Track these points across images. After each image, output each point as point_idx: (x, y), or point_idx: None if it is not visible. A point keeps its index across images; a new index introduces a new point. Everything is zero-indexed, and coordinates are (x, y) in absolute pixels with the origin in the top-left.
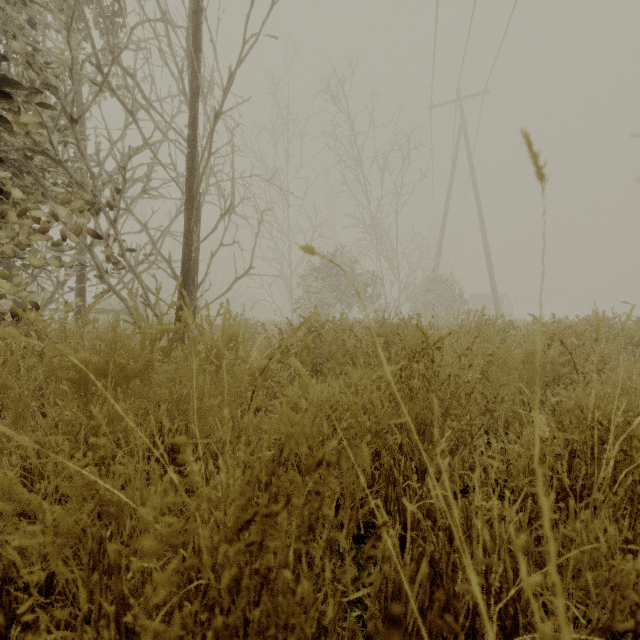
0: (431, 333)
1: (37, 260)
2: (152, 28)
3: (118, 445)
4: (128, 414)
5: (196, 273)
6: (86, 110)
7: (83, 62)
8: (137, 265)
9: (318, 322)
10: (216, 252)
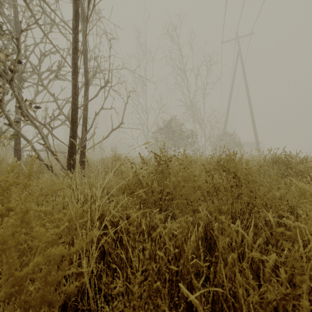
0: None
1: None
2: None
3: None
4: None
5: (85, 125)
6: None
7: None
8: (50, 121)
9: (166, 156)
10: (99, 112)
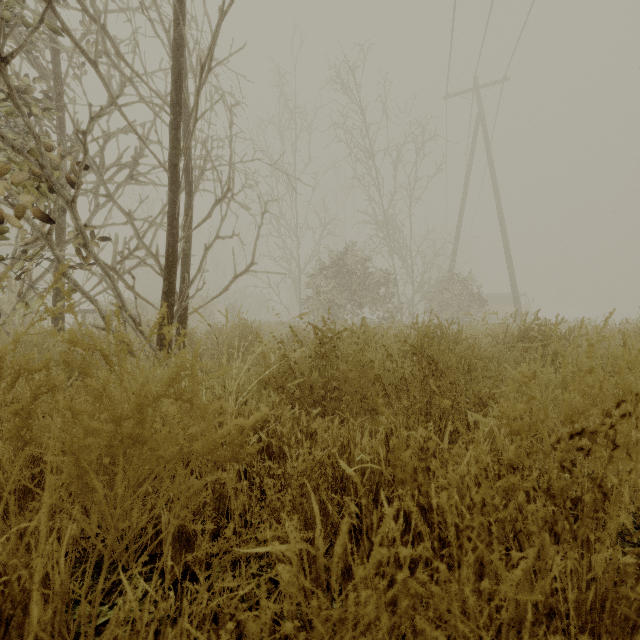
0: (635, 388)
1: None
2: None
3: None
4: None
5: (187, 269)
6: (21, 46)
7: None
8: (121, 261)
9: (332, 331)
10: (211, 245)
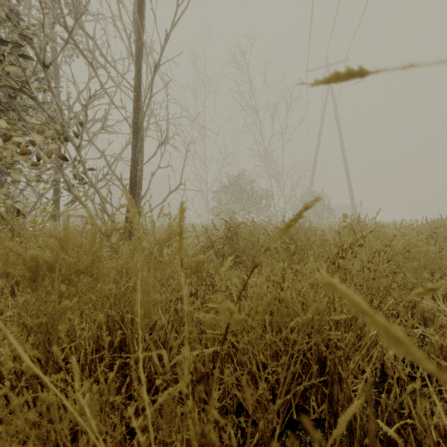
0: (358, 231)
1: (19, 176)
2: (108, 4)
3: (68, 336)
4: (77, 307)
5: (140, 188)
6: (55, 58)
7: (54, 23)
8: (97, 182)
9: (235, 223)
10: (155, 172)
